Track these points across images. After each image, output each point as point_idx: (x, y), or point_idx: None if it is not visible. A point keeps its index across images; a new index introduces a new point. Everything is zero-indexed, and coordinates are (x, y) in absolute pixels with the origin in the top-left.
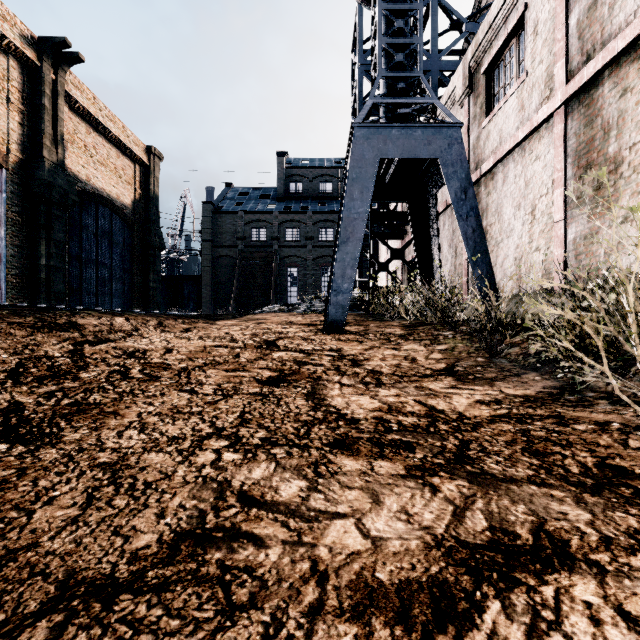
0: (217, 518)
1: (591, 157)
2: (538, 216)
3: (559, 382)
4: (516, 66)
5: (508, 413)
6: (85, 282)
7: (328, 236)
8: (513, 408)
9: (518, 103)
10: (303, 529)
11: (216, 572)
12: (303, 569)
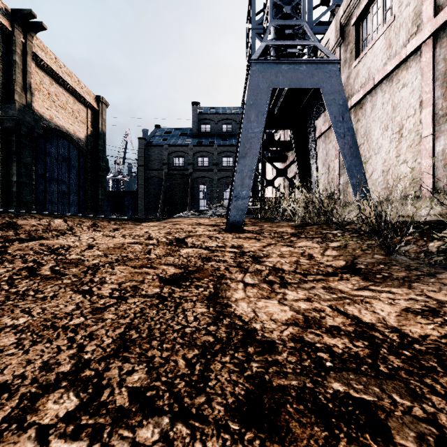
0: None
1: None
2: (405, 134)
3: None
4: (383, 14)
5: None
6: (49, 194)
7: (229, 162)
8: None
9: (386, 43)
10: None
11: None
12: None
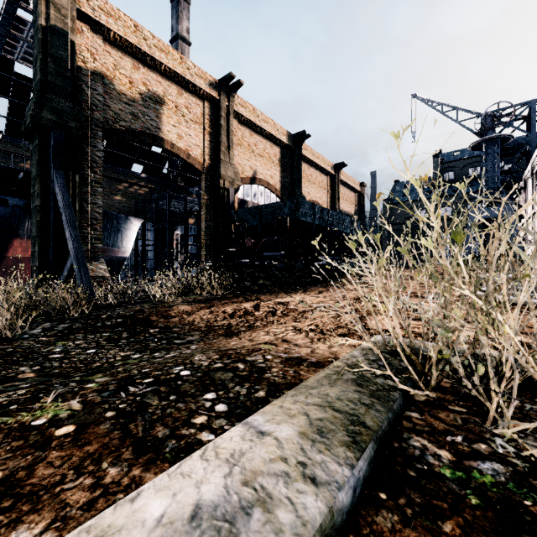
0: None
1: None
2: None
3: None
4: None
5: None
6: None
7: None
8: None
9: None
10: None
11: None
12: None
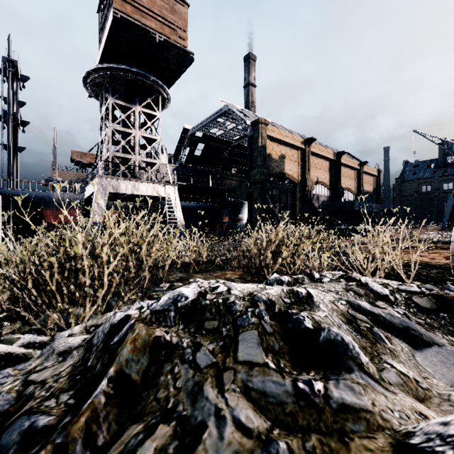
0: None
1: None
2: None
3: None
4: None
5: None
6: None
7: None
8: None
9: None
10: None
11: None
12: None
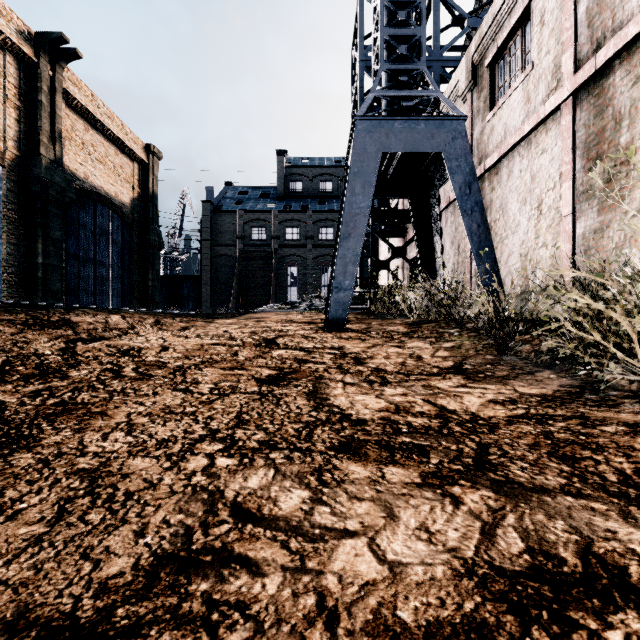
0: (206, 537)
1: (601, 148)
2: (545, 211)
3: (577, 380)
4: (521, 58)
5: (526, 413)
6: (83, 281)
7: (328, 235)
8: (530, 408)
9: (524, 95)
10: (307, 551)
11: (201, 609)
12: (307, 605)
